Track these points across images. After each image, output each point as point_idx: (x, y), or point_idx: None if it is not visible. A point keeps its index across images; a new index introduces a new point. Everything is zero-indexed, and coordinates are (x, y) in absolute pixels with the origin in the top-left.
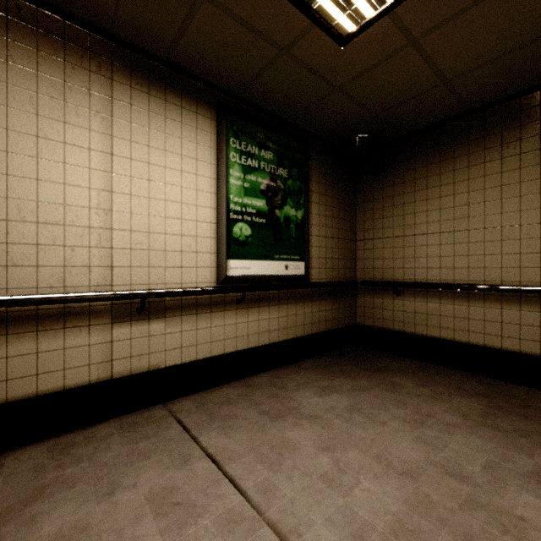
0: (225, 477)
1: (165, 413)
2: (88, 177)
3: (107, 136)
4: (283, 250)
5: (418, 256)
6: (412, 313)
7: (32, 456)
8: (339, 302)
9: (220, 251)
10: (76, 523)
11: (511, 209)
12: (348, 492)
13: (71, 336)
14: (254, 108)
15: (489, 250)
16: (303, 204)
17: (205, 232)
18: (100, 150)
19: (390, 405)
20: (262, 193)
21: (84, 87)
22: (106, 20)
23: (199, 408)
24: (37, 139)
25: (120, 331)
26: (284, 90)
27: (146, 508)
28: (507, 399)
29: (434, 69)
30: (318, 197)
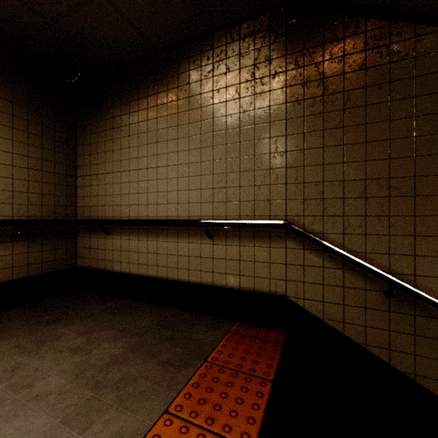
0: None
1: None
2: None
3: None
4: None
5: (123, 193)
6: (119, 251)
7: None
8: (43, 243)
9: None
10: None
11: (184, 148)
12: None
13: None
14: None
15: (170, 187)
16: None
17: None
18: None
19: None
20: None
21: None
22: None
23: None
24: None
25: None
26: None
27: None
28: (161, 332)
29: None
30: None
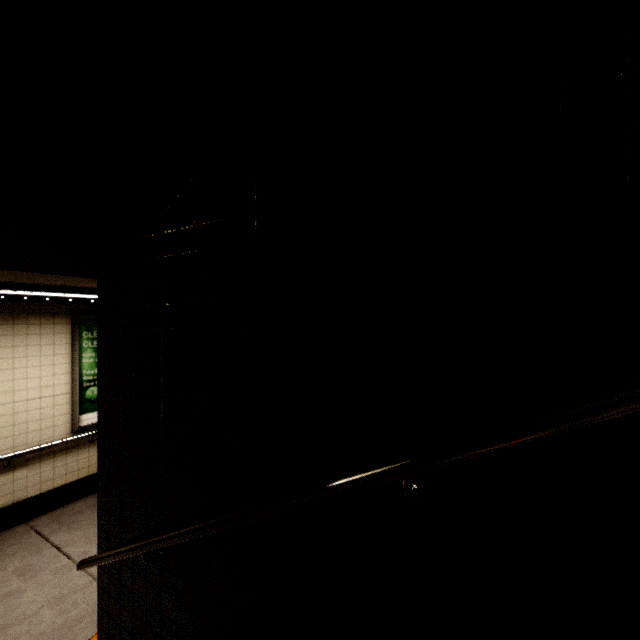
0: (62, 554)
1: (27, 529)
2: None
3: None
4: None
5: None
6: None
7: None
8: None
9: (74, 411)
10: None
11: None
12: None
13: None
14: None
15: None
16: None
17: (62, 401)
18: None
19: None
20: None
21: None
22: None
23: (55, 521)
24: None
25: None
26: None
27: (13, 575)
28: None
29: None
30: None
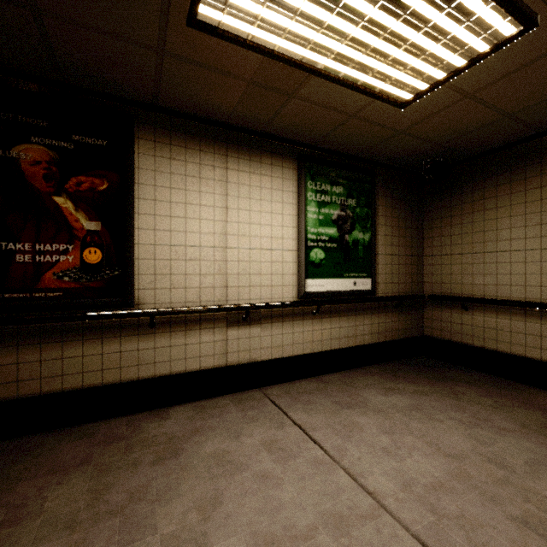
0: (310, 439)
1: (261, 395)
2: (213, 226)
3: (224, 196)
4: (352, 269)
5: (487, 273)
6: (481, 327)
7: (184, 411)
8: (405, 314)
9: (300, 273)
10: (222, 449)
11: None
12: (402, 460)
13: (203, 335)
14: (327, 152)
15: None
16: (370, 228)
17: (289, 258)
18: (220, 207)
19: (448, 408)
20: (333, 222)
21: (211, 165)
22: (225, 117)
23: (286, 394)
24: (185, 206)
25: (232, 333)
26: (353, 138)
27: (261, 448)
28: None
29: (493, 109)
30: (384, 219)
